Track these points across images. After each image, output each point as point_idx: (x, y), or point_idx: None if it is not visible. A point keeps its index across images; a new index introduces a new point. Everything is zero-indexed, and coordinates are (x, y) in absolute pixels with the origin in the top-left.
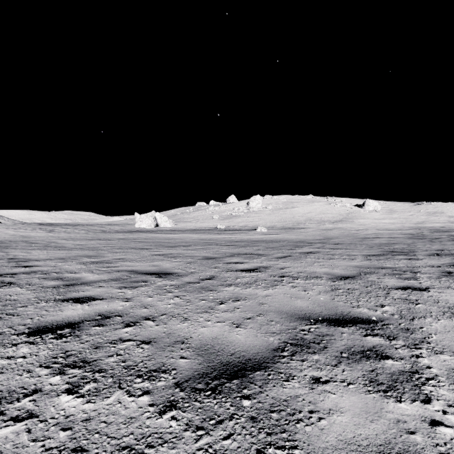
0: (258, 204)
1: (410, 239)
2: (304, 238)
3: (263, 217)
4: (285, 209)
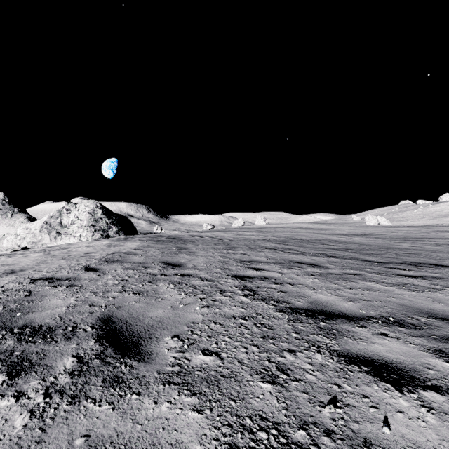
0: None
1: None
2: None
3: None
4: None
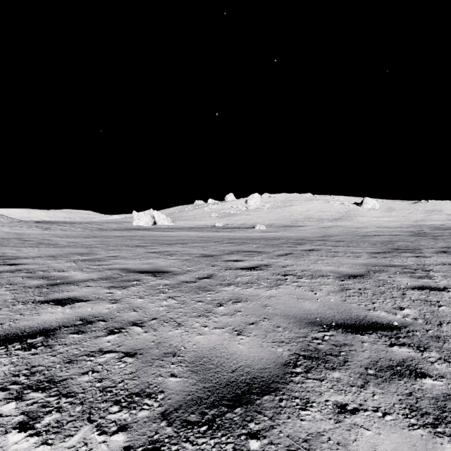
0: (256, 202)
1: (412, 236)
2: (304, 236)
3: (261, 215)
4: (283, 207)
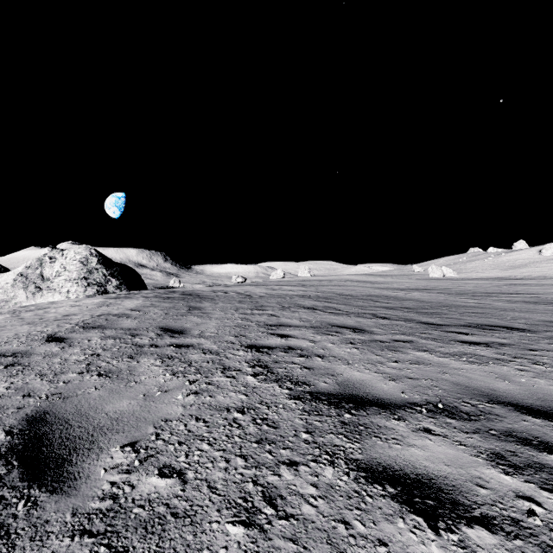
0: None
1: None
2: None
3: None
4: None
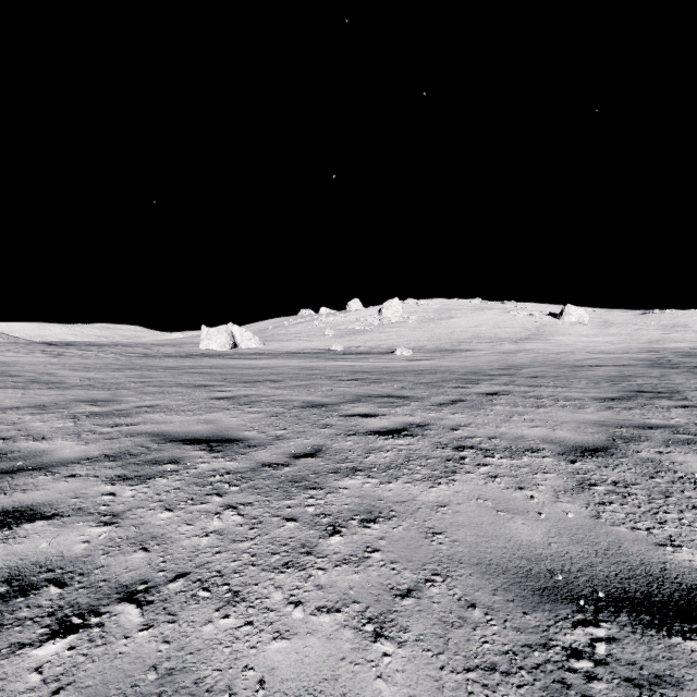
0: (396, 313)
1: (653, 368)
2: (476, 367)
3: (404, 333)
4: (438, 320)
